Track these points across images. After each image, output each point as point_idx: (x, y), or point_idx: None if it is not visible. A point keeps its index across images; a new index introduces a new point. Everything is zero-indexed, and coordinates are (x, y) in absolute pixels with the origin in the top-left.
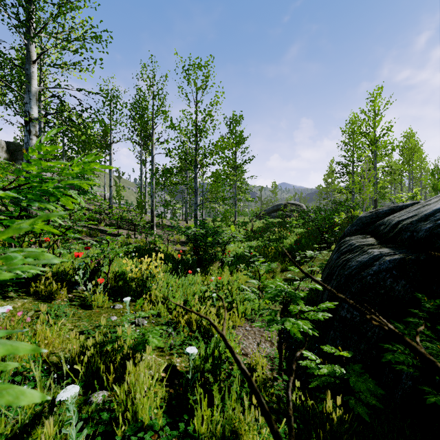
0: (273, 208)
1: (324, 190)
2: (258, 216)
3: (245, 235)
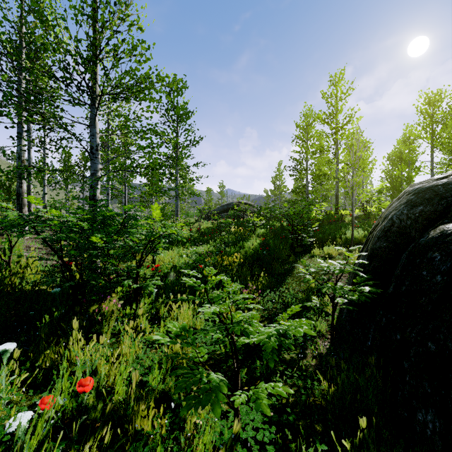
0: (223, 208)
1: (272, 192)
2: (206, 217)
3: (190, 238)
